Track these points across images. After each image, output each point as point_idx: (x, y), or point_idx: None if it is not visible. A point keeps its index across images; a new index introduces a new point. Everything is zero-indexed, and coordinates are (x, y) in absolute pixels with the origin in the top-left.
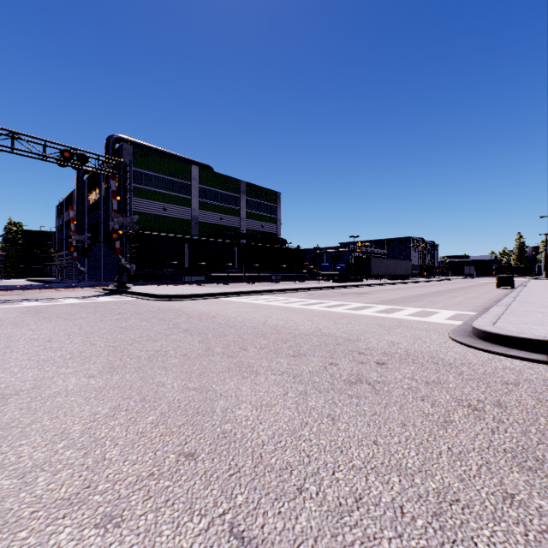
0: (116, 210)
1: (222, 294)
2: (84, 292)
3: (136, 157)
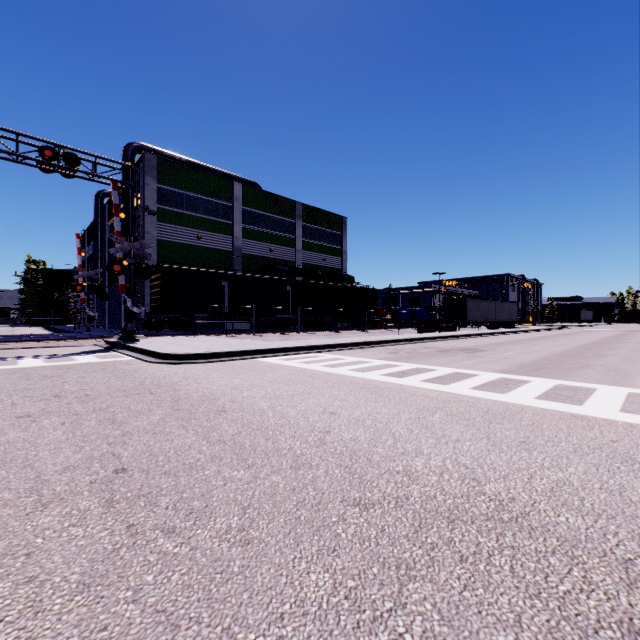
0: (118, 231)
1: (261, 352)
2: (78, 346)
3: (162, 171)
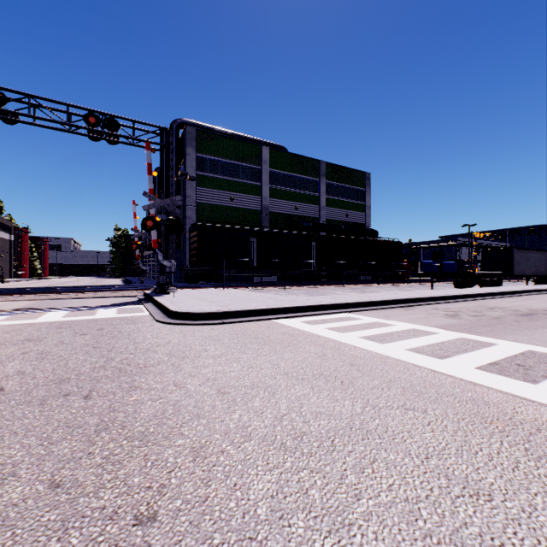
0: (151, 189)
1: (282, 311)
2: (121, 296)
3: (200, 142)
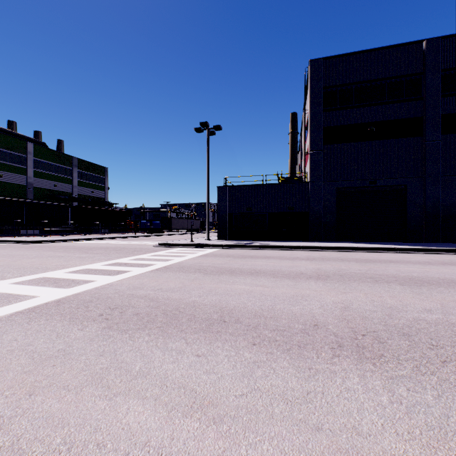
0: None
1: (69, 240)
2: None
3: None
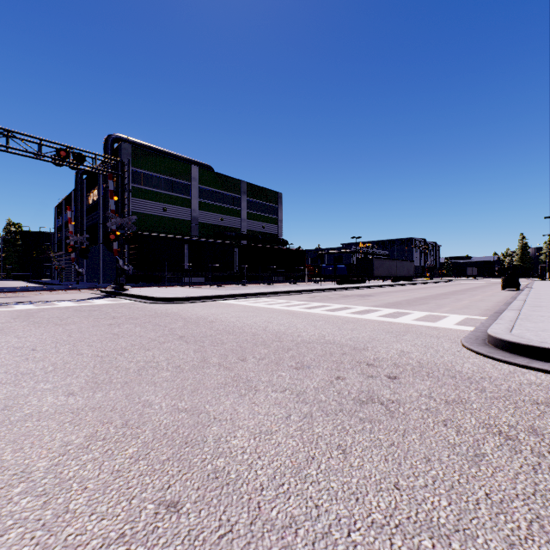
0: (113, 210)
1: (221, 297)
2: (81, 294)
3: (135, 157)
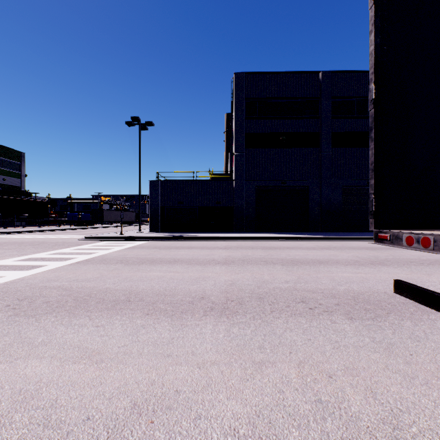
0: None
1: None
2: None
3: None
